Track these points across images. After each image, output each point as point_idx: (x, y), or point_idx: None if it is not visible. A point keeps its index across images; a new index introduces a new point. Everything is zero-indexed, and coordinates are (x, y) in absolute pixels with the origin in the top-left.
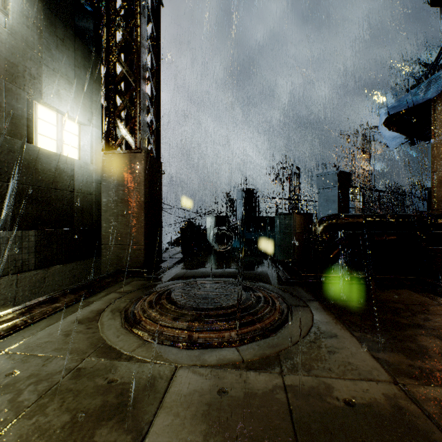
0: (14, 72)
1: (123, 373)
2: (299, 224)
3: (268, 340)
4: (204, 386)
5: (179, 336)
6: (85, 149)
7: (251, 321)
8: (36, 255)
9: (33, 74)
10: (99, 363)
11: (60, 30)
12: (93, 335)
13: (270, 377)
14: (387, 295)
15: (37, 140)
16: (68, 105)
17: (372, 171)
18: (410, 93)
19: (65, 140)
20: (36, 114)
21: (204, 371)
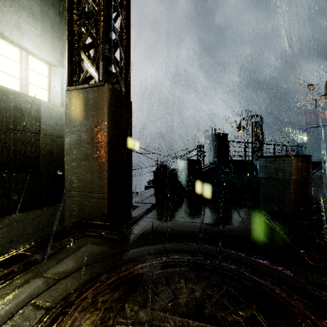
0: None
1: None
2: (295, 168)
3: None
4: None
5: None
6: (55, 91)
7: None
8: None
9: None
10: None
11: None
12: None
13: None
14: None
15: None
16: (32, 41)
17: None
18: None
19: (31, 80)
20: None
21: None
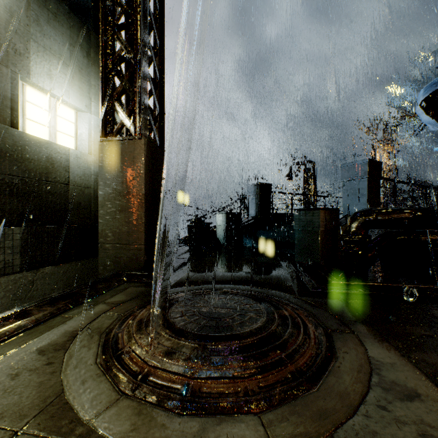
0: None
1: None
2: (323, 220)
3: (309, 400)
4: None
5: (172, 386)
6: (82, 138)
7: (278, 361)
8: (23, 256)
9: (19, 50)
10: None
11: (52, 3)
12: (50, 377)
13: None
14: None
15: (25, 126)
16: (62, 88)
17: (395, 165)
18: None
19: (59, 127)
20: (24, 96)
21: None
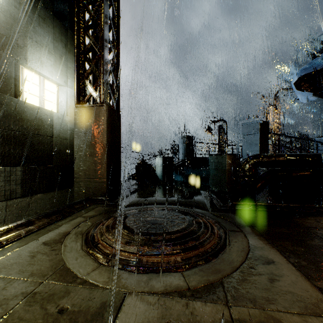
0: (4, 42)
1: (74, 299)
2: (229, 162)
3: (210, 265)
4: (151, 318)
5: (130, 260)
6: (62, 104)
7: (194, 246)
8: (22, 186)
9: (19, 44)
10: (55, 287)
11: (41, 11)
12: (55, 257)
13: (216, 308)
14: (309, 221)
15: (23, 96)
16: (48, 69)
17: (282, 123)
18: (319, 57)
19: (46, 97)
20: (22, 76)
21: (152, 299)
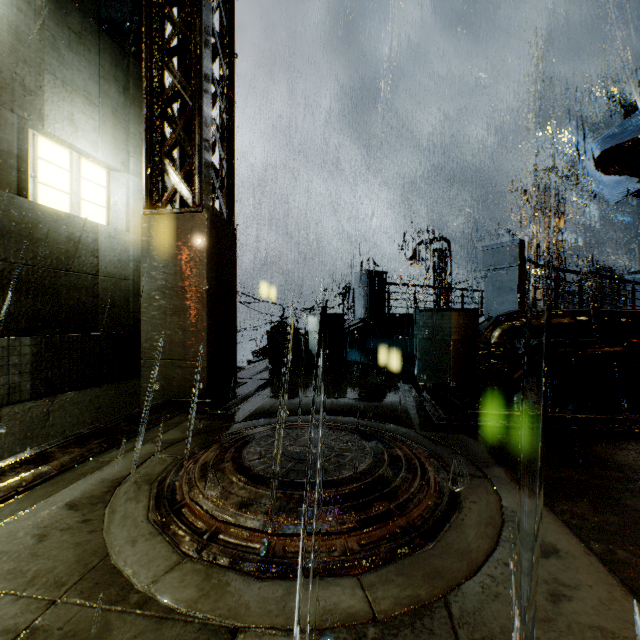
0: None
1: None
2: (456, 326)
3: (421, 558)
4: None
5: (249, 546)
6: (117, 209)
7: (385, 513)
8: (34, 377)
9: (28, 87)
10: (80, 615)
11: (75, 18)
12: (89, 538)
13: None
14: (626, 454)
15: (37, 193)
16: (89, 138)
17: (562, 244)
18: None
19: (84, 194)
20: (35, 151)
21: None
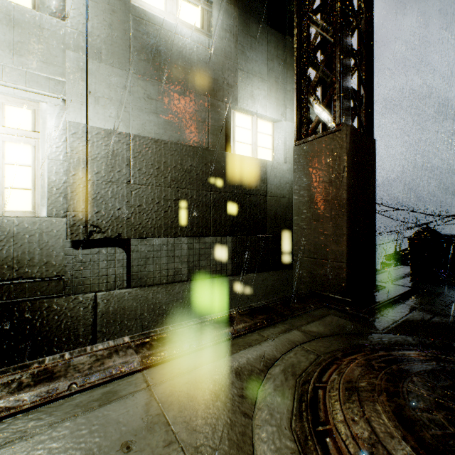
0: (215, 87)
1: None
2: None
3: None
4: None
5: None
6: (278, 148)
7: None
8: (232, 261)
9: (230, 84)
10: None
11: (253, 28)
12: (241, 420)
13: None
14: None
15: (235, 148)
16: (261, 104)
17: None
18: None
19: (259, 143)
20: (233, 123)
21: None
